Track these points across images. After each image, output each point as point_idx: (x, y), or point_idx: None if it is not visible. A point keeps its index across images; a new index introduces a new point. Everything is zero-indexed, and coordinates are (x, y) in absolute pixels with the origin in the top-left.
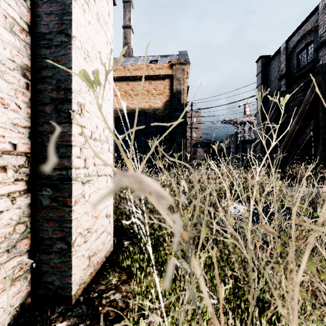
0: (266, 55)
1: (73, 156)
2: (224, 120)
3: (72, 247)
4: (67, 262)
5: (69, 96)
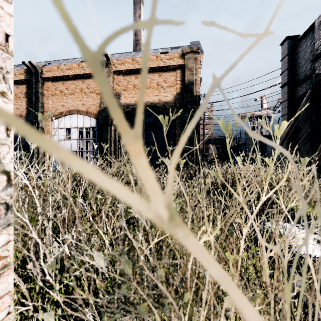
0: (294, 35)
1: None
2: (238, 115)
3: None
4: None
5: None
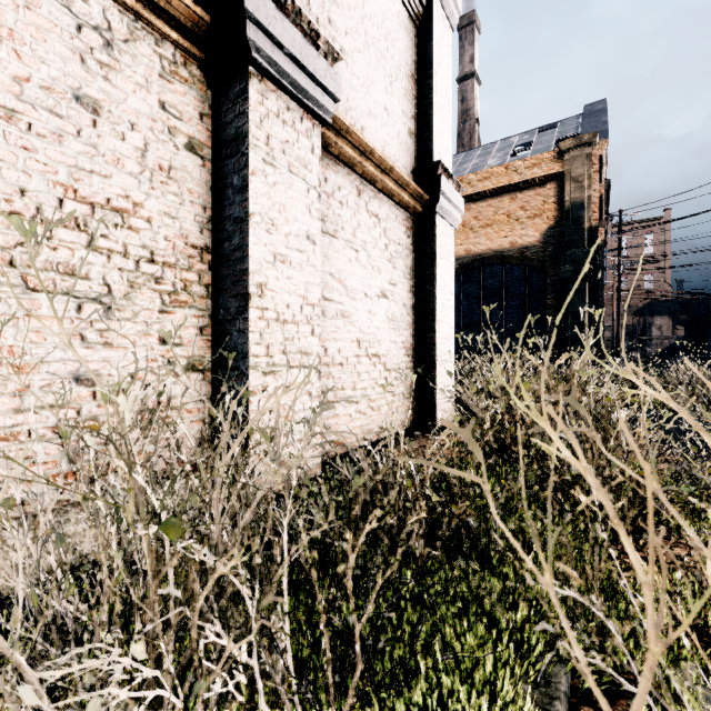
0: None
1: (436, 349)
2: None
3: (436, 397)
4: (433, 405)
5: (434, 318)
